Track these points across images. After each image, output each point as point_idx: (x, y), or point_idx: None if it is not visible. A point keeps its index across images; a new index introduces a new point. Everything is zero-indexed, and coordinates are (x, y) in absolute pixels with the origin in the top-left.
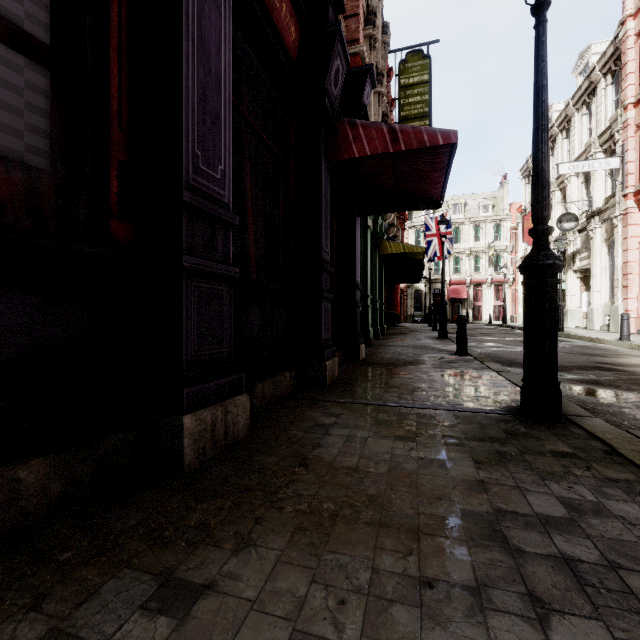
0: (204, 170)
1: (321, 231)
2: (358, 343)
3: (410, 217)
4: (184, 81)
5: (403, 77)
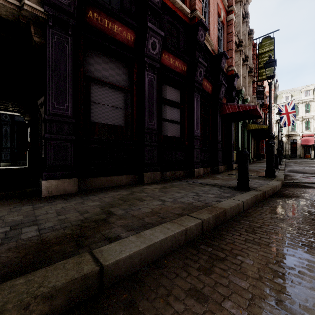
0: (196, 132)
1: (218, 133)
2: (232, 163)
3: (275, 101)
4: (194, 120)
5: (260, 49)
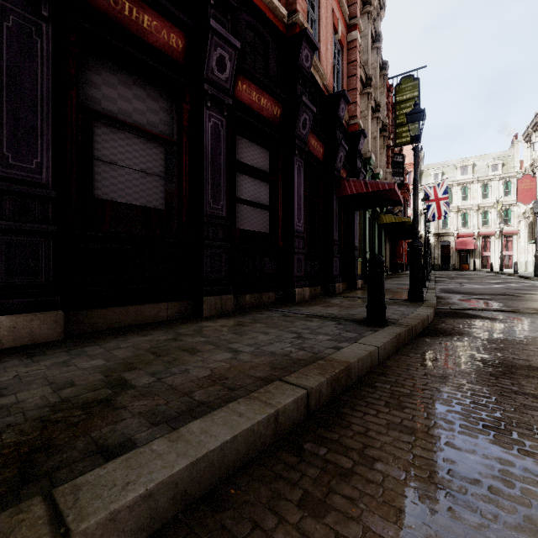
0: (298, 225)
1: (333, 228)
2: (356, 279)
3: (419, 180)
4: (294, 204)
5: (398, 95)
